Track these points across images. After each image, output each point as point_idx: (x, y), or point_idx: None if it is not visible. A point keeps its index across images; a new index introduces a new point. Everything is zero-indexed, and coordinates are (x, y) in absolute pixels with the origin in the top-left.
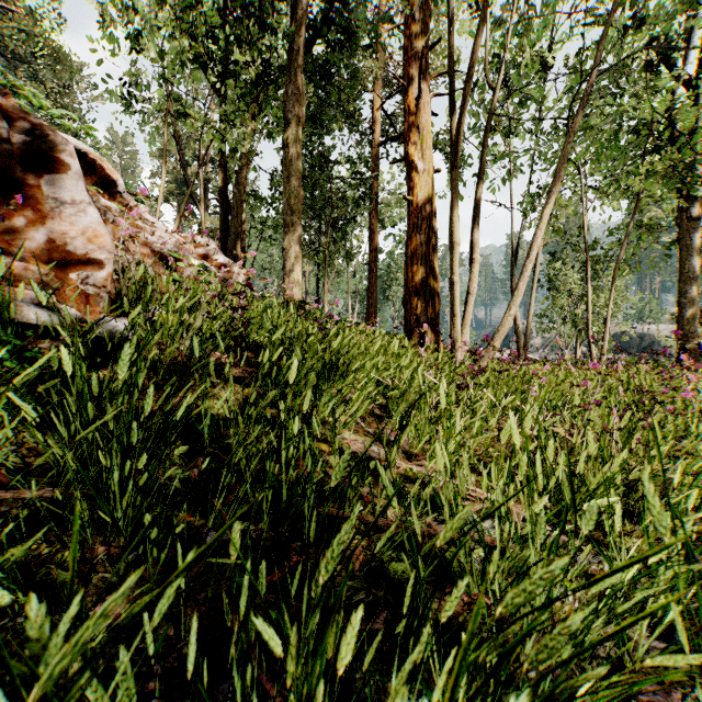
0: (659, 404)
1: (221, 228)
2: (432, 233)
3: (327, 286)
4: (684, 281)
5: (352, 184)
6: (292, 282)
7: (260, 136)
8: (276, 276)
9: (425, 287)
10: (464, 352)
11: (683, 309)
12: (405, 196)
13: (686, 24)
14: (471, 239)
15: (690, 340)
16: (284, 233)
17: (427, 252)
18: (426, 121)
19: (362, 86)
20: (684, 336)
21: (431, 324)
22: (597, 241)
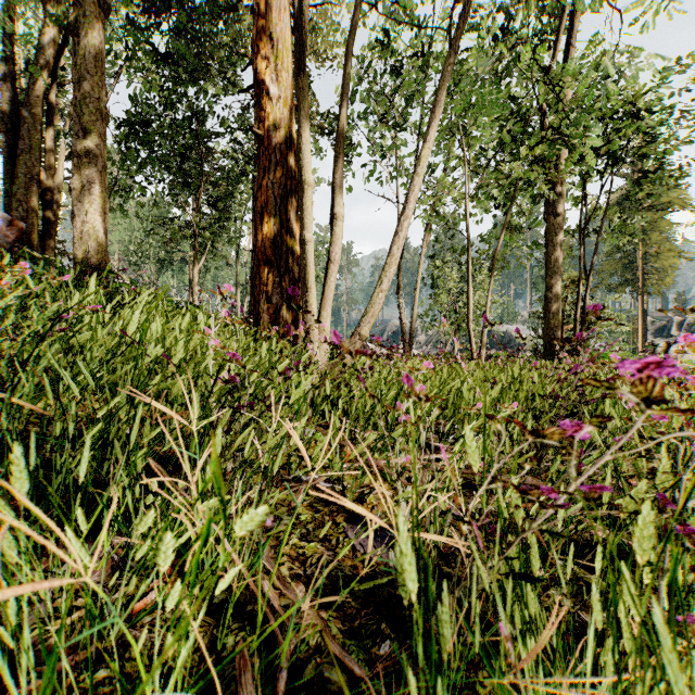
0: (575, 415)
1: (6, 167)
2: (291, 184)
3: (197, 270)
4: (551, 275)
5: (229, 155)
6: (86, 239)
7: (114, 83)
8: (151, 261)
9: (279, 256)
10: (319, 342)
11: (551, 304)
12: (252, 128)
13: (550, 27)
14: (334, 187)
15: (556, 334)
16: (73, 164)
17: (283, 209)
18: (282, 32)
19: (242, 46)
20: (552, 330)
21: (288, 306)
22: (471, 245)
